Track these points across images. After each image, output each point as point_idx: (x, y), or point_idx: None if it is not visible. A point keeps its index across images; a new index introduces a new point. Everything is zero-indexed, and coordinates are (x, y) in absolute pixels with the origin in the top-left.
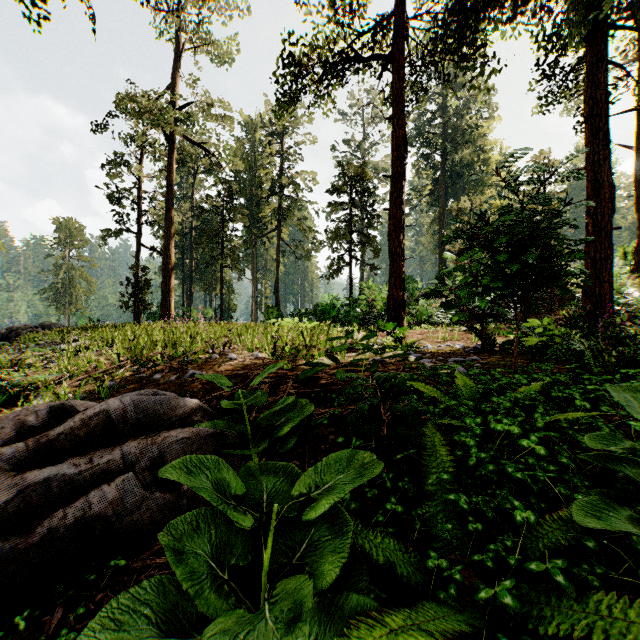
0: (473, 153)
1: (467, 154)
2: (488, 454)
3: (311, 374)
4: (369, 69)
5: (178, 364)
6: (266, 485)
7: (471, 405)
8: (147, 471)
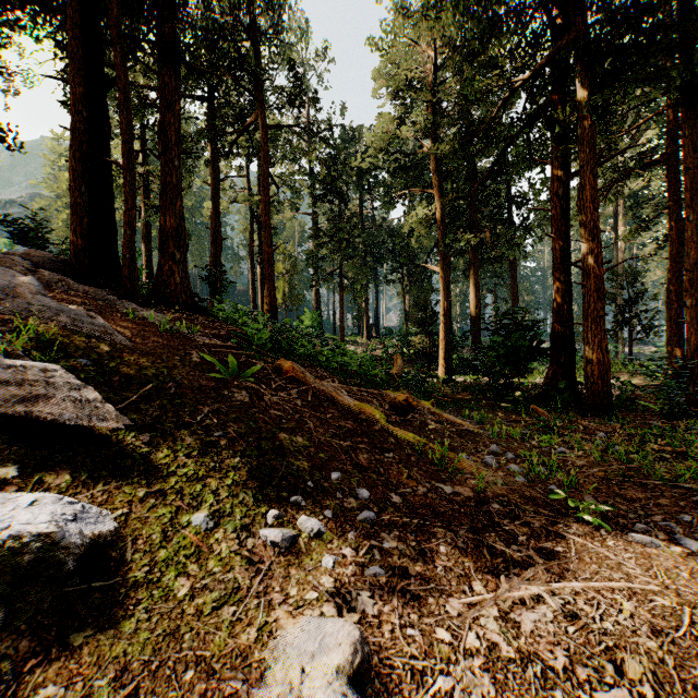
0: None
1: None
2: None
3: None
4: None
5: None
6: None
7: None
8: None
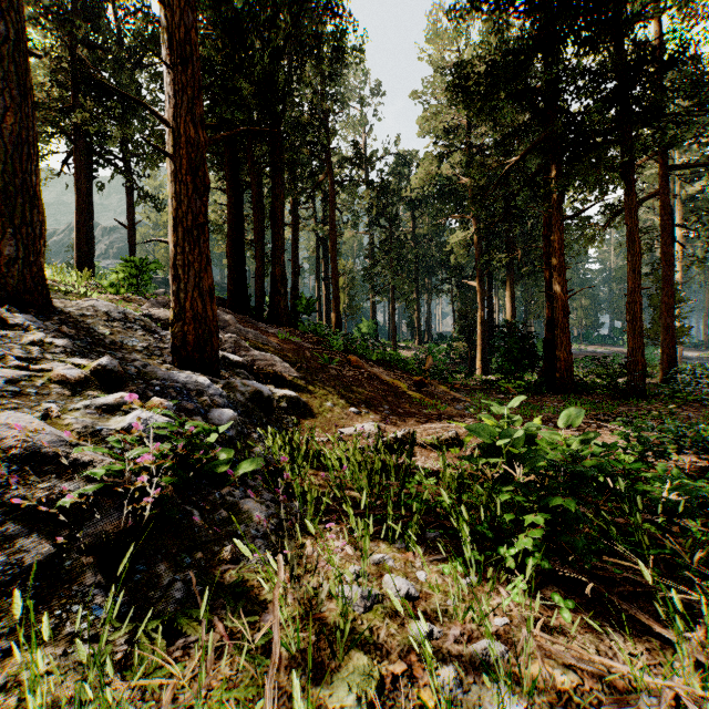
0: None
1: None
2: None
3: None
4: None
5: None
6: None
7: None
8: None
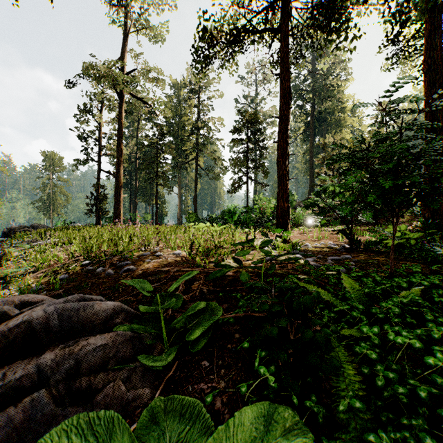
0: (334, 104)
1: (330, 104)
2: (396, 374)
3: (219, 275)
4: (262, 39)
5: (117, 260)
6: (167, 439)
7: (361, 309)
8: (65, 378)
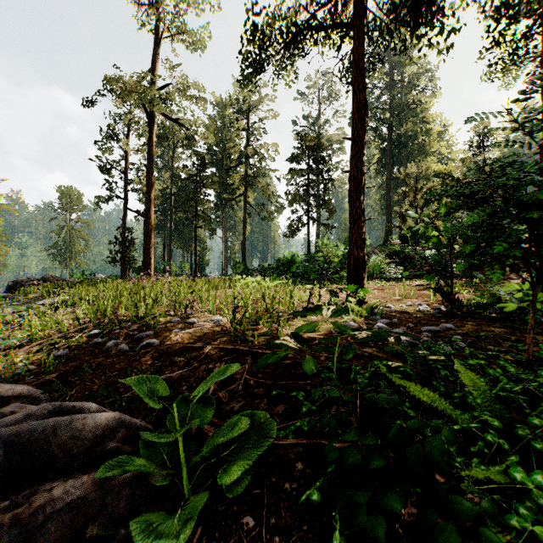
0: (417, 125)
1: (412, 126)
2: None
3: (272, 362)
4: (328, 38)
5: (136, 329)
6: None
7: (497, 426)
8: None
